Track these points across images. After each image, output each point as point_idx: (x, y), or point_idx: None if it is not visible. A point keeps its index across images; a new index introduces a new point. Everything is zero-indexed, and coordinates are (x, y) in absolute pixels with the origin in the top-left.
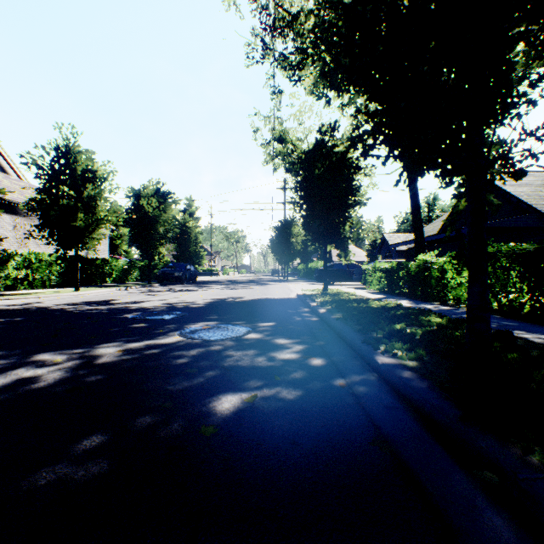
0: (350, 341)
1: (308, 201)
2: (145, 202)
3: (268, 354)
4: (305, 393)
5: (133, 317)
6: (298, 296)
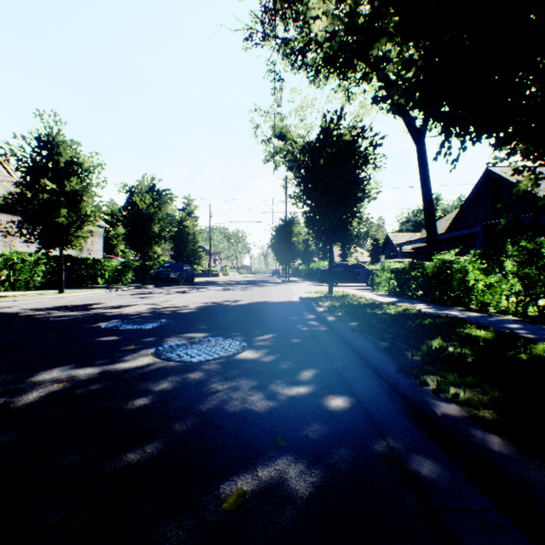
0: (378, 366)
1: (312, 195)
2: (139, 199)
3: (266, 388)
4: (329, 480)
5: (107, 326)
6: (301, 299)
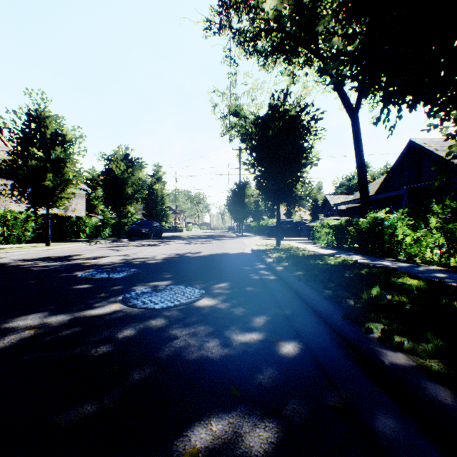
0: (323, 313)
1: (262, 162)
2: (115, 166)
3: (222, 335)
4: (283, 435)
5: (83, 275)
6: (253, 251)
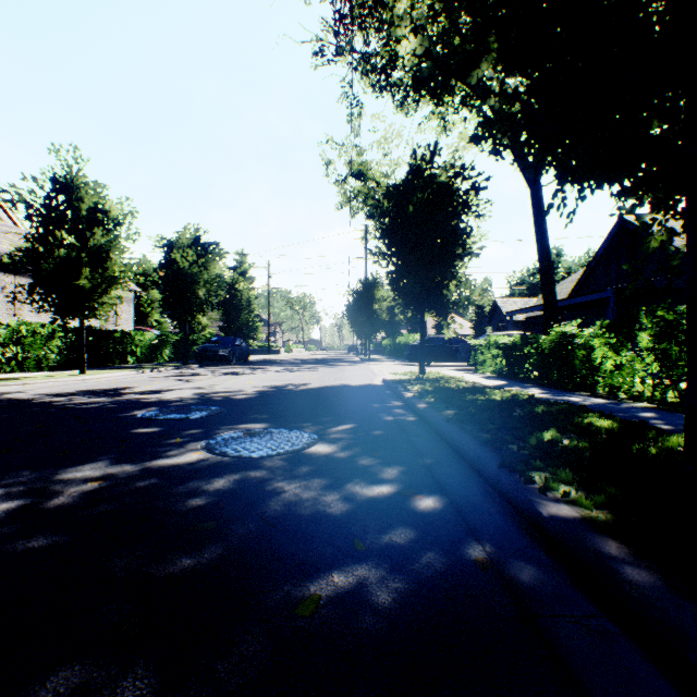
0: (476, 461)
1: (399, 252)
2: (179, 255)
3: (342, 488)
4: (414, 586)
5: (144, 416)
6: (385, 382)
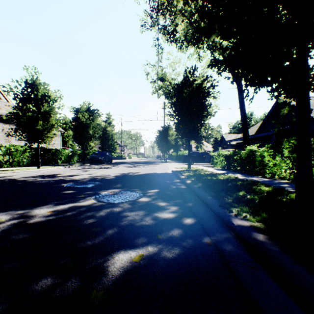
0: (210, 204)
1: (179, 114)
2: (81, 115)
3: (153, 215)
4: (181, 251)
5: (67, 186)
6: (173, 171)
